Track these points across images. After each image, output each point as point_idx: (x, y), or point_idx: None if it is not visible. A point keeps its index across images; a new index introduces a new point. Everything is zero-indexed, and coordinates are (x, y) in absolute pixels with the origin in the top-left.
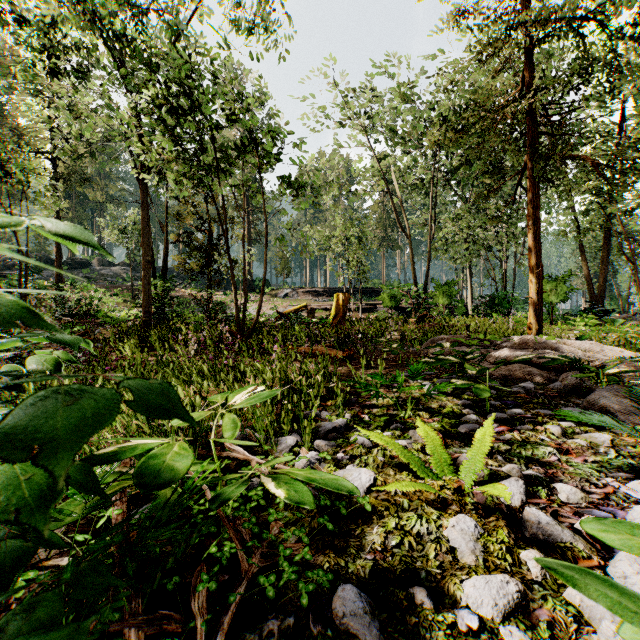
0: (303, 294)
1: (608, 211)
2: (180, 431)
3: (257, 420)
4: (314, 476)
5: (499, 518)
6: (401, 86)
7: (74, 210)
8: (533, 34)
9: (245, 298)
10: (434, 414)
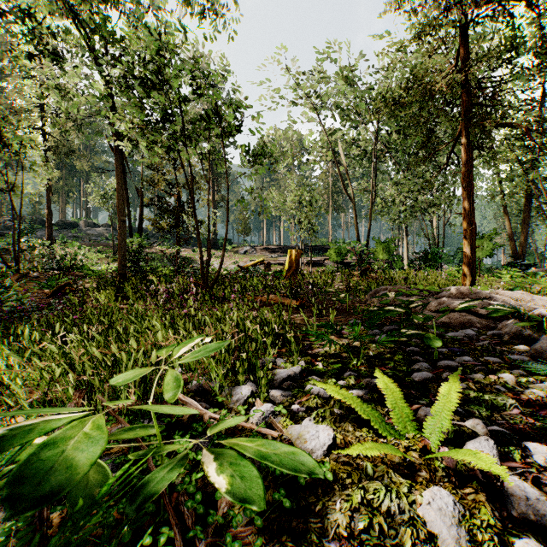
0: (261, 251)
1: (530, 176)
2: (133, 382)
3: (212, 369)
4: (268, 451)
5: (478, 490)
6: (346, 68)
7: (64, 179)
8: (468, 13)
9: (209, 253)
10: (385, 361)
